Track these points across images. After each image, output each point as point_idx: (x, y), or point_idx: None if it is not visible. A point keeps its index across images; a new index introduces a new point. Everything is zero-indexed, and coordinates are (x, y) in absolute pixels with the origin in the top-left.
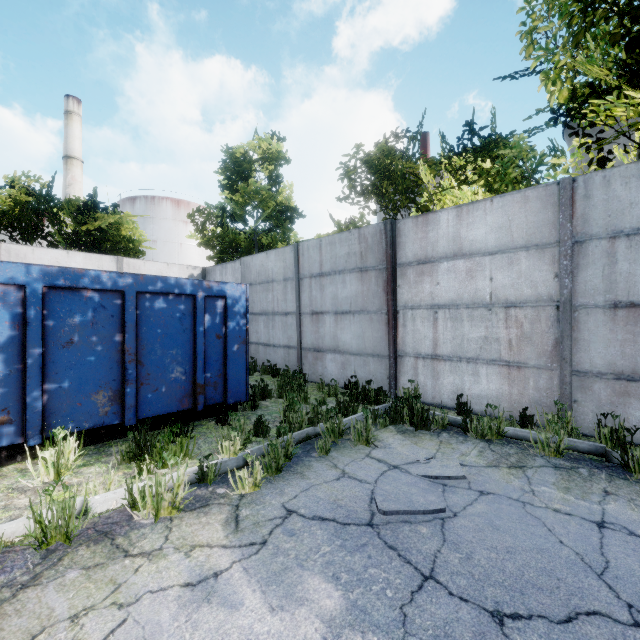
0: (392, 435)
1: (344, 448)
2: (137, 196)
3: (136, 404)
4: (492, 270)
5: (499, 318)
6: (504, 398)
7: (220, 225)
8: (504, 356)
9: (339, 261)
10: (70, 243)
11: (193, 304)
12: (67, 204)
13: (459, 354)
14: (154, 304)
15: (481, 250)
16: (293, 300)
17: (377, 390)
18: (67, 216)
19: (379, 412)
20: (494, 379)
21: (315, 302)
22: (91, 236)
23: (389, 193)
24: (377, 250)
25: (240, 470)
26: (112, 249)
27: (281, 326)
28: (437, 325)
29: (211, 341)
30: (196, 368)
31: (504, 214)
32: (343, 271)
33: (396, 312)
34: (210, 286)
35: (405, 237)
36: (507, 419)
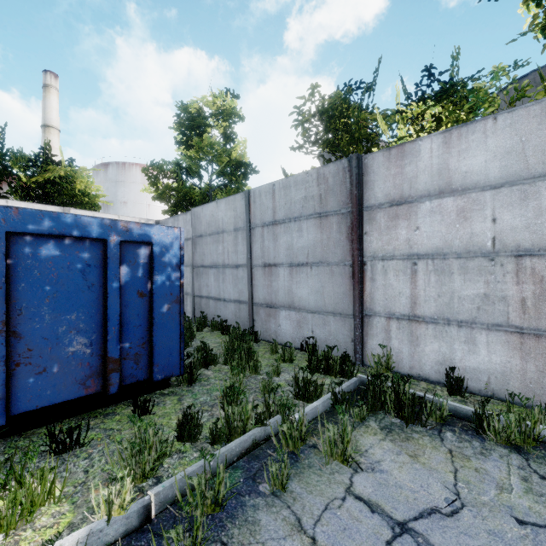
0: (378, 441)
1: (310, 469)
2: (110, 162)
3: (6, 395)
4: (495, 208)
5: (506, 270)
6: (514, 375)
7: (176, 181)
8: (514, 320)
9: (294, 207)
10: (24, 196)
11: (103, 252)
12: (15, 154)
13: (447, 315)
14: (39, 250)
15: (479, 183)
16: (244, 251)
17: (342, 358)
18: (14, 166)
19: (348, 390)
20: (498, 349)
21: (267, 253)
22: (43, 188)
23: (343, 143)
24: (339, 191)
25: (130, 539)
26: (68, 203)
27: (231, 279)
28: (416, 279)
29: (130, 300)
30: (107, 337)
31: (514, 134)
32: (299, 218)
33: (362, 263)
34: (128, 228)
35: (374, 174)
36: (519, 403)
